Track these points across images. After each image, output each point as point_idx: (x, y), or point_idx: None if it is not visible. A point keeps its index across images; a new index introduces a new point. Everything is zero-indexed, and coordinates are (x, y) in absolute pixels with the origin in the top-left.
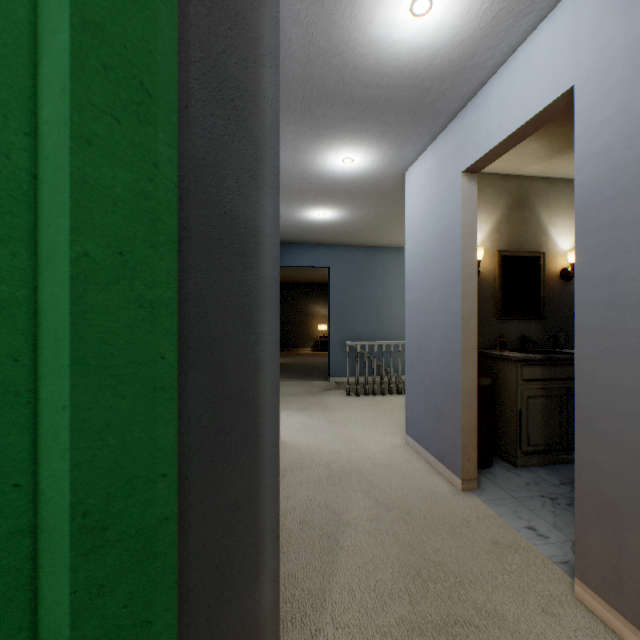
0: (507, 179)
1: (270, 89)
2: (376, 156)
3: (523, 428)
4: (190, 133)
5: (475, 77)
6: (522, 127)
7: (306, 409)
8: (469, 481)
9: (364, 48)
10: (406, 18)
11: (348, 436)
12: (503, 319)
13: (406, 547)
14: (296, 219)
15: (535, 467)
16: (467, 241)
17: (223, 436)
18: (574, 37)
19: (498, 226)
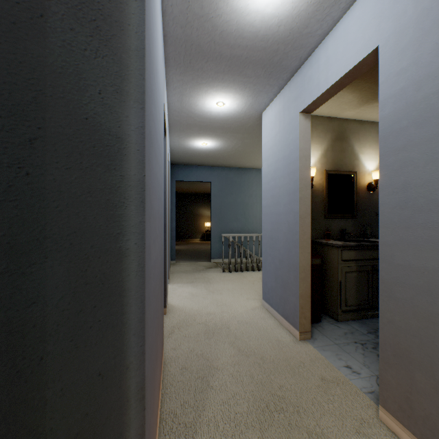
0: (332, 120)
1: (135, 19)
2: (241, 101)
3: (342, 294)
4: (46, 41)
5: (309, 42)
6: (342, 78)
7: (193, 282)
8: (305, 333)
9: (228, 15)
10: None
11: (221, 301)
12: (329, 218)
13: (259, 385)
14: (186, 147)
15: (351, 321)
16: (304, 162)
17: (85, 317)
18: (378, 11)
19: (326, 153)
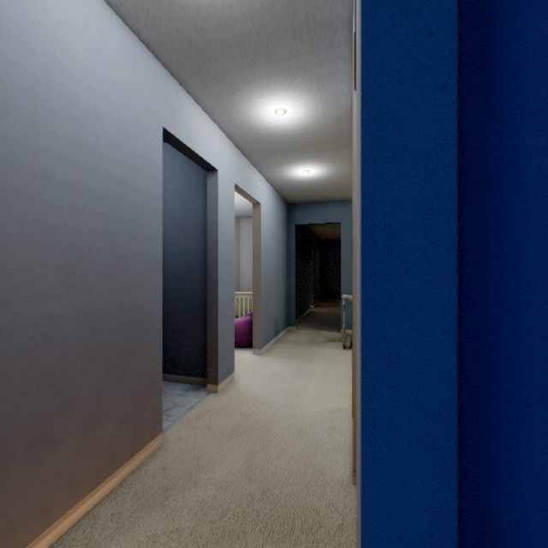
0: None
1: None
2: (304, 100)
3: None
4: None
5: None
6: None
7: (289, 357)
8: None
9: None
10: None
11: (298, 390)
12: None
13: (218, 532)
14: (288, 180)
15: None
16: None
17: None
18: None
19: None
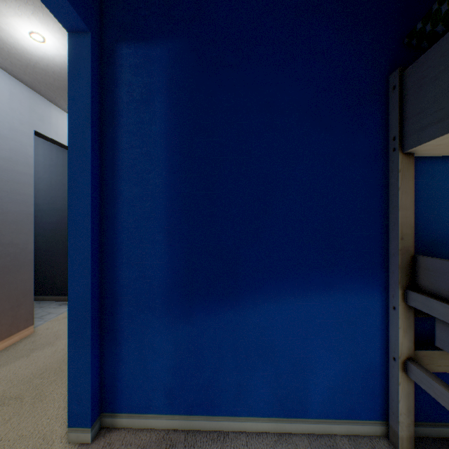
0: None
1: None
2: None
3: None
4: None
5: None
6: None
7: None
8: None
9: (43, 62)
10: (41, 44)
11: None
12: None
13: (60, 360)
14: None
15: None
16: None
17: None
18: None
19: None
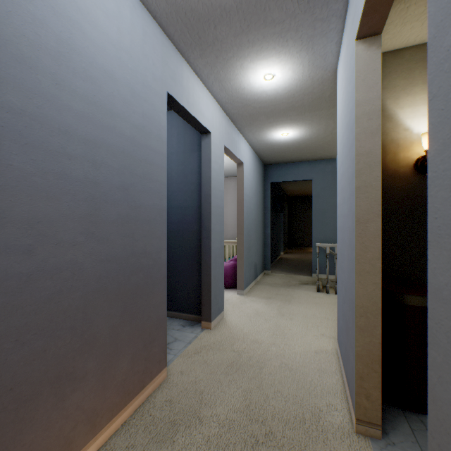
0: None
1: None
2: (292, 63)
3: None
4: None
5: None
6: None
7: (270, 298)
8: (368, 424)
9: None
10: None
11: (282, 329)
12: None
13: None
14: (267, 142)
15: None
16: (365, 123)
17: None
18: None
19: None
